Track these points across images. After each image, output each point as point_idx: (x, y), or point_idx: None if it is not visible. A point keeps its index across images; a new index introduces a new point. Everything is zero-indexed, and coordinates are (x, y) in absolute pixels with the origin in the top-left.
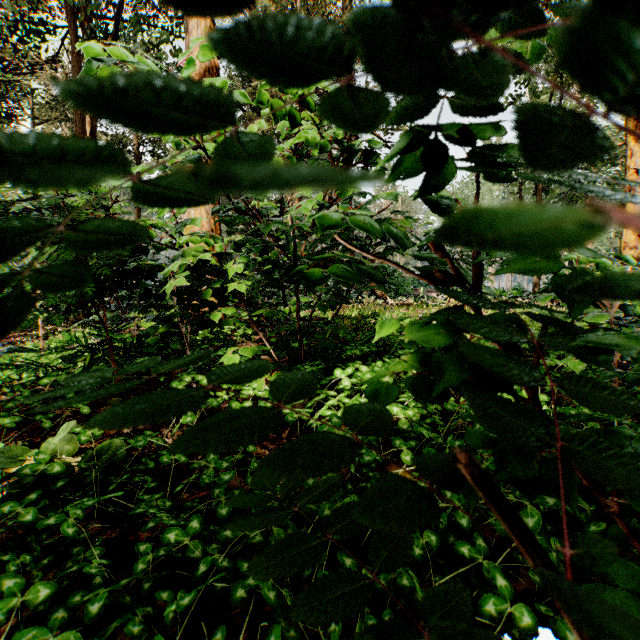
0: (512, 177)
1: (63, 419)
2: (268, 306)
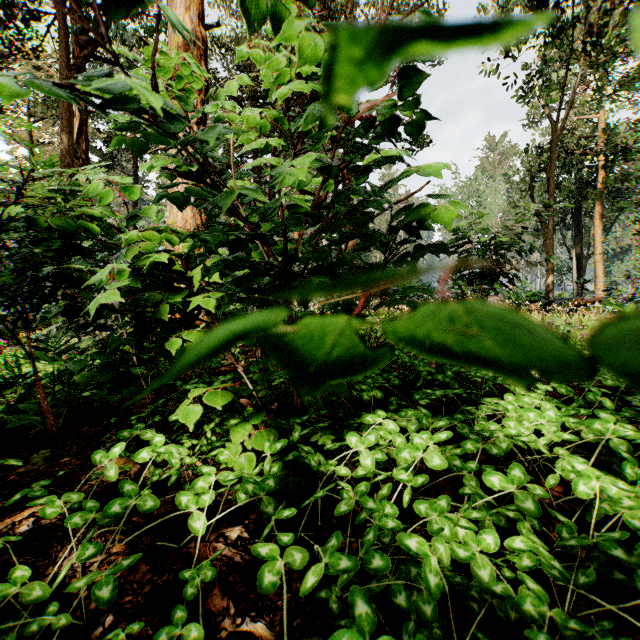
0: None
1: None
2: None
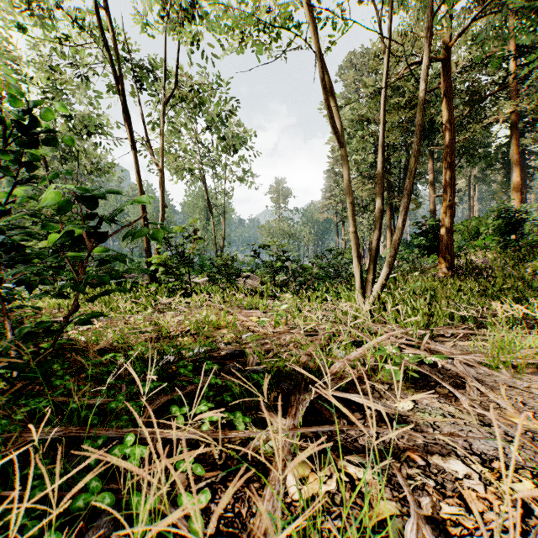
0: None
1: None
2: None
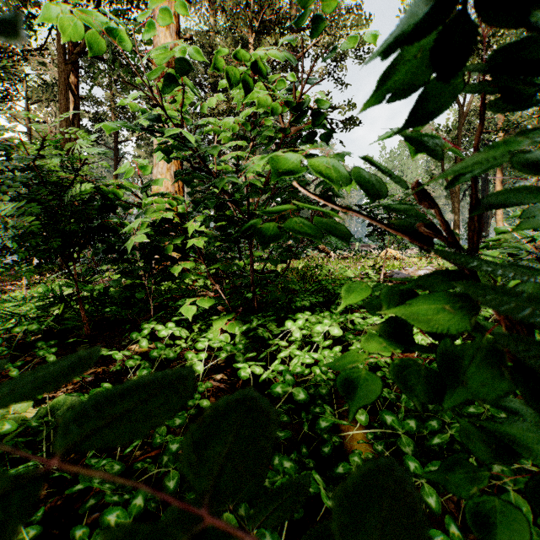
0: (528, 103)
1: (31, 367)
2: (224, 260)
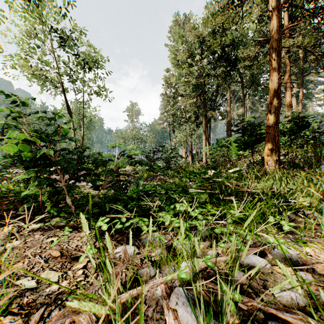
0: None
1: None
2: None
